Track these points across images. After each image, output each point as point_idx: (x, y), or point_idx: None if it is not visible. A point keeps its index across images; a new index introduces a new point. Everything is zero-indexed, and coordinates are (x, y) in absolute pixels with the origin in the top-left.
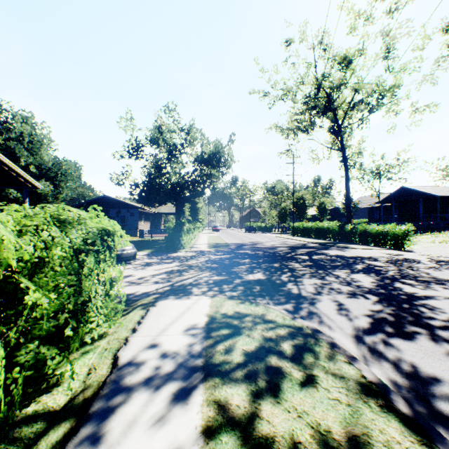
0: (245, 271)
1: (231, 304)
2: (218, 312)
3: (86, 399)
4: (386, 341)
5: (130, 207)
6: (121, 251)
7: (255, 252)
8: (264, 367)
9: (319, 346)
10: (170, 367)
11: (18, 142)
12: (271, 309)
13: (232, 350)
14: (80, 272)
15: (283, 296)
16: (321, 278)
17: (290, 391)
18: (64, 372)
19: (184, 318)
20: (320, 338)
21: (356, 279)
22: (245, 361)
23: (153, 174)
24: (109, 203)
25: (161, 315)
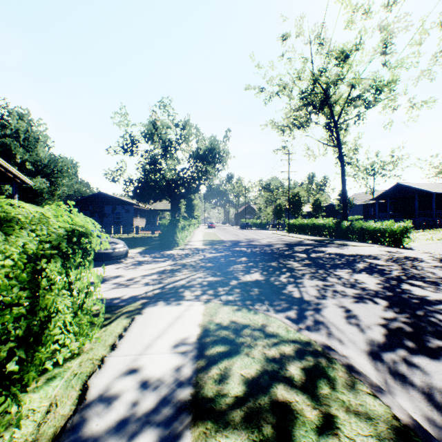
0: (242, 270)
1: (227, 312)
2: (212, 322)
3: None
4: (410, 360)
5: (126, 203)
6: (112, 249)
7: (251, 249)
8: (268, 403)
9: (333, 369)
10: (150, 402)
11: (14, 138)
12: (272, 318)
13: (228, 376)
14: (39, 283)
15: (283, 301)
16: (323, 278)
17: None
18: (4, 422)
19: (172, 330)
20: (332, 358)
21: (360, 280)
22: (244, 393)
23: (148, 170)
24: (104, 199)
25: (147, 326)
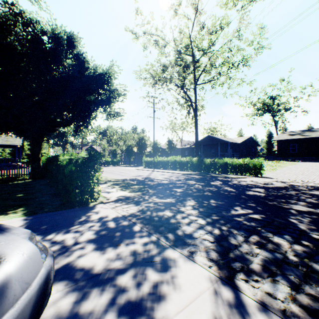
0: None
1: None
2: None
3: None
4: None
5: None
6: None
7: (191, 190)
8: None
9: None
10: None
11: None
12: None
13: None
14: None
15: None
16: None
17: None
18: None
19: None
20: None
21: None
22: None
23: None
24: None
25: None
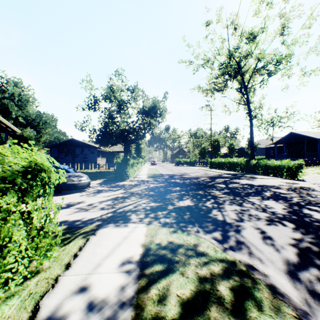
0: (176, 198)
1: (165, 233)
2: (152, 242)
3: None
4: None
5: (91, 147)
6: (77, 181)
7: (183, 181)
8: None
9: (258, 290)
10: None
11: (10, 100)
12: (201, 239)
13: (166, 296)
14: None
15: (210, 223)
16: (240, 204)
17: None
18: None
19: (119, 250)
20: (256, 278)
21: (269, 206)
22: (180, 316)
23: (107, 122)
24: (75, 144)
25: (99, 246)
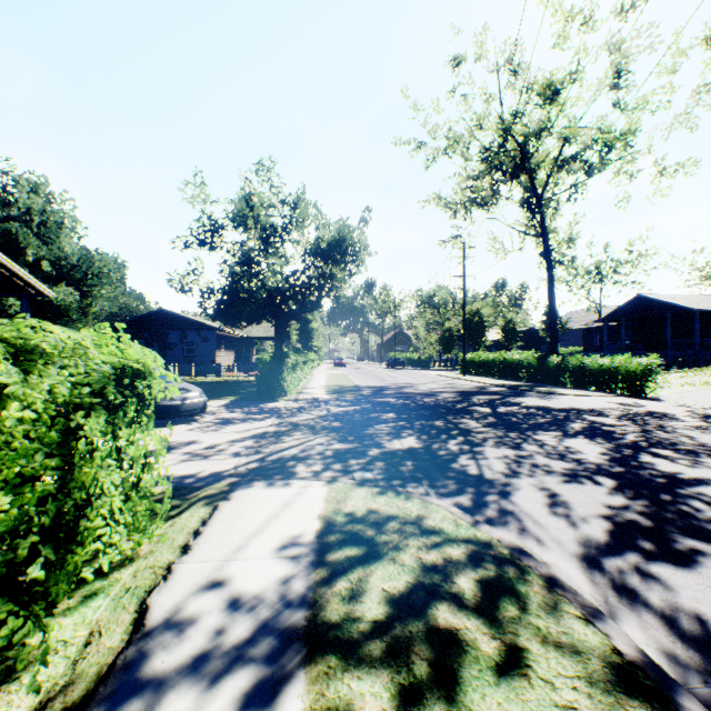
0: (388, 433)
1: (363, 496)
2: (340, 512)
3: (68, 709)
4: (645, 568)
5: (202, 327)
6: (181, 400)
7: (404, 400)
8: (423, 631)
9: (525, 581)
10: (243, 630)
11: (23, 223)
12: (433, 506)
13: (363, 591)
14: (74, 447)
15: (452, 480)
16: (515, 446)
17: (478, 686)
18: (23, 655)
19: (278, 524)
20: (525, 565)
21: (573, 448)
22: (387, 616)
23: (239, 274)
24: (167, 321)
25: (238, 517)
